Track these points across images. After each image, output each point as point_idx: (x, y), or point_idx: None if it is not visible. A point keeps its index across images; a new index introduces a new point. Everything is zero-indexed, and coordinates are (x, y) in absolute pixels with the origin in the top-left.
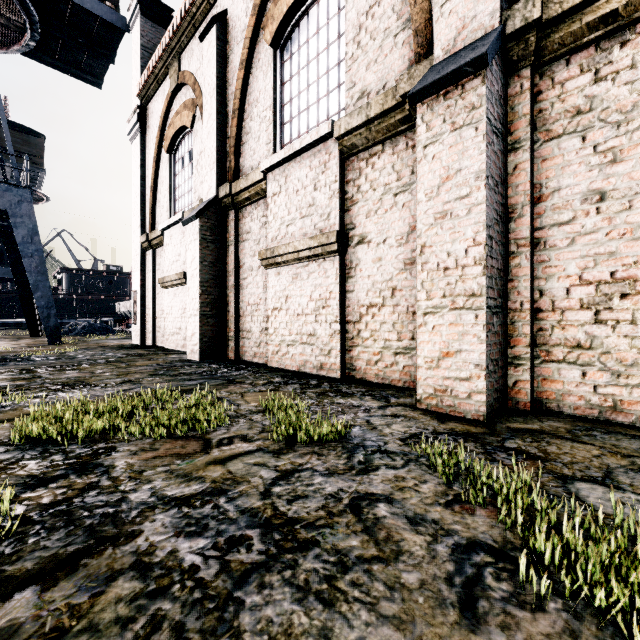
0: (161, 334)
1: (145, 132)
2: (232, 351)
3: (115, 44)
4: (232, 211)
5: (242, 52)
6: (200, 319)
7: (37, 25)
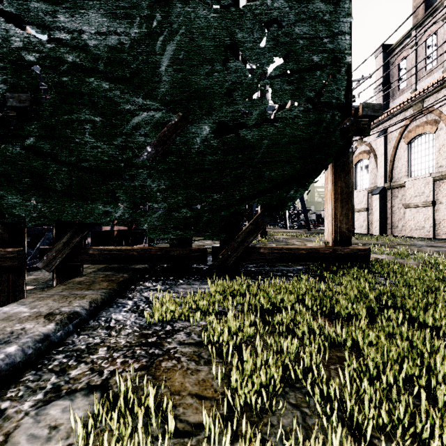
0: None
1: None
2: (389, 232)
3: None
4: (389, 190)
5: (394, 144)
6: (379, 223)
7: None
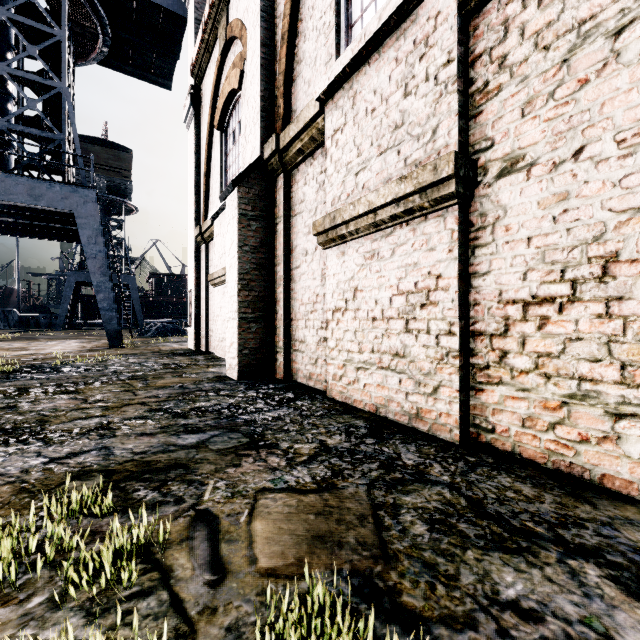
0: (213, 339)
1: (199, 114)
2: (281, 368)
3: (179, 37)
4: (281, 175)
5: None
6: (238, 324)
7: (107, 28)
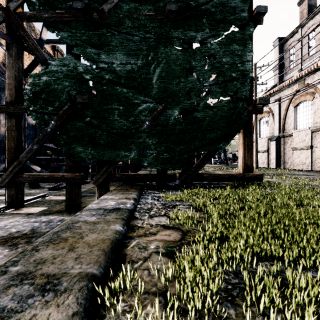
0: None
1: None
2: (282, 166)
3: None
4: (282, 138)
5: (286, 107)
6: (275, 160)
7: None
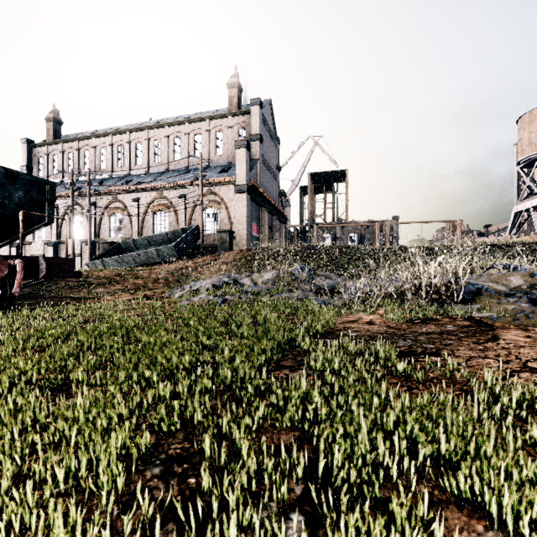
0: None
1: None
2: None
3: None
4: (24, 246)
5: None
6: None
7: None
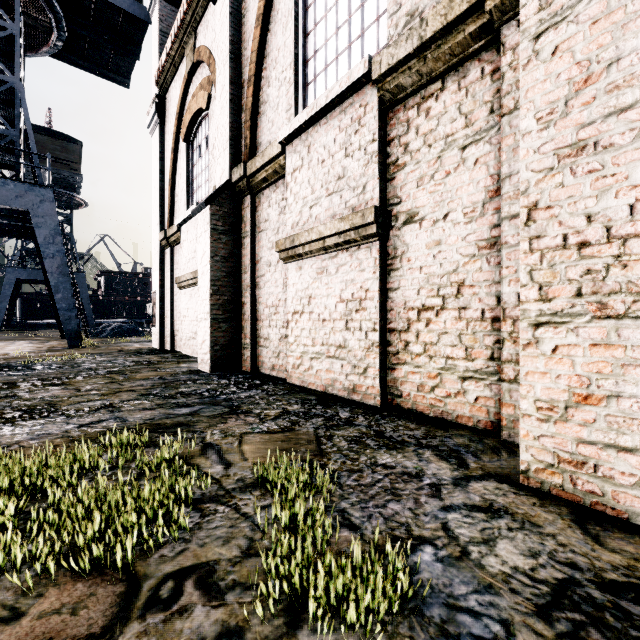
0: (179, 338)
1: (164, 123)
2: (248, 361)
3: (139, 39)
4: (248, 197)
5: (258, 5)
6: (210, 324)
7: (63, 23)
